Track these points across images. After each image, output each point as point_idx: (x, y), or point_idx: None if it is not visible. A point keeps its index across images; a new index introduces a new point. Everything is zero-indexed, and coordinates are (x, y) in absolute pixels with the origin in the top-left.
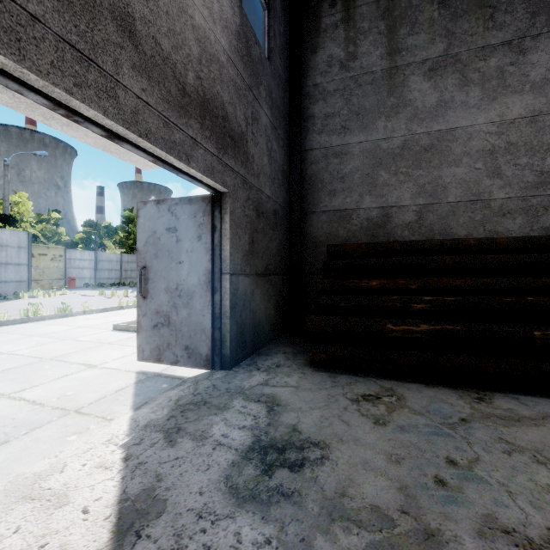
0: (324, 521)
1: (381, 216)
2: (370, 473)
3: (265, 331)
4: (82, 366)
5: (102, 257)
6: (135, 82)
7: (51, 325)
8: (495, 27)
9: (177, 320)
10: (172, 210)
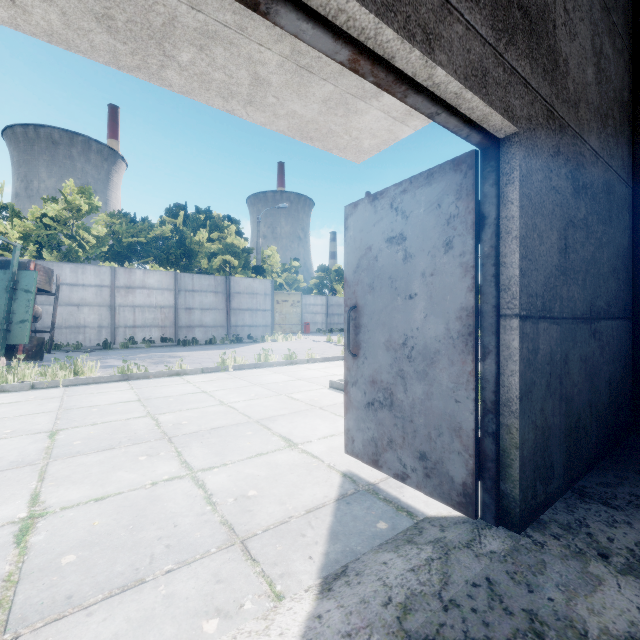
0: None
1: None
2: None
3: (588, 439)
4: (282, 441)
5: (332, 301)
6: None
7: (275, 373)
8: None
9: (405, 400)
10: (396, 205)
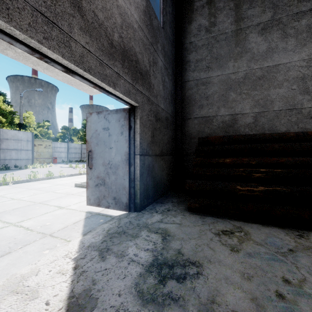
0: None
1: (231, 120)
2: (231, 287)
3: (160, 188)
4: (56, 207)
5: (71, 146)
6: (81, 37)
7: (42, 183)
8: (305, 0)
9: (109, 182)
10: (106, 117)
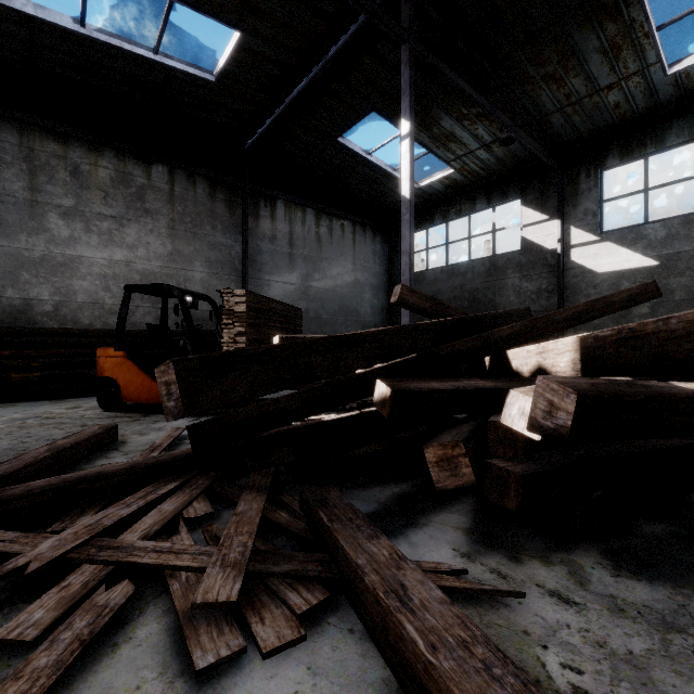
0: None
1: (24, 305)
2: None
3: None
4: None
5: None
6: None
7: None
8: (107, 205)
9: None
10: None
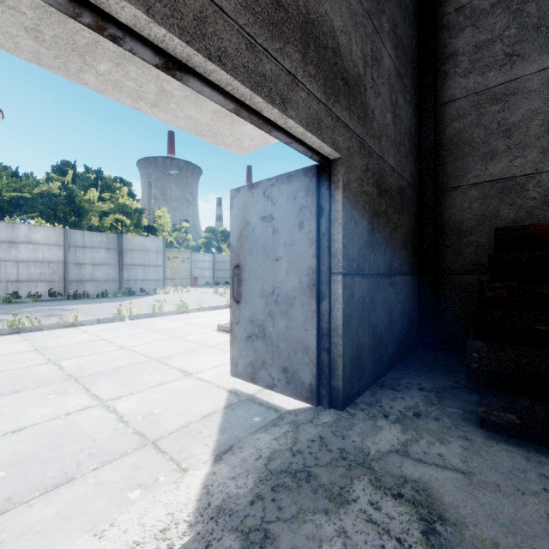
0: None
1: None
2: None
3: (387, 352)
4: (179, 373)
5: (219, 258)
6: None
7: (169, 321)
8: None
9: (273, 332)
10: (267, 194)
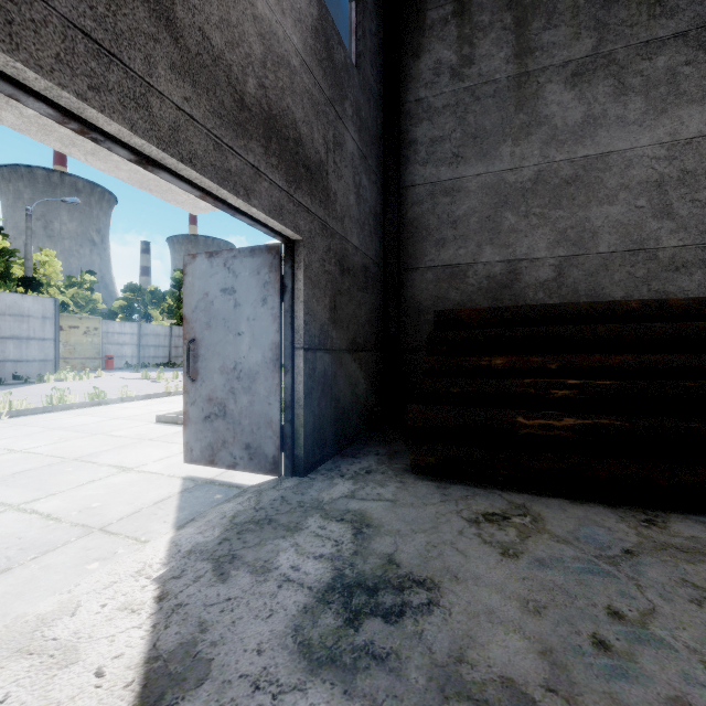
0: (433, 699)
1: (507, 273)
2: (499, 629)
3: (351, 425)
4: (114, 469)
5: (147, 330)
6: (174, 87)
7: (79, 415)
8: (664, 14)
9: (235, 409)
10: (229, 266)
